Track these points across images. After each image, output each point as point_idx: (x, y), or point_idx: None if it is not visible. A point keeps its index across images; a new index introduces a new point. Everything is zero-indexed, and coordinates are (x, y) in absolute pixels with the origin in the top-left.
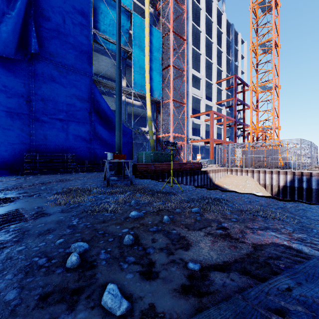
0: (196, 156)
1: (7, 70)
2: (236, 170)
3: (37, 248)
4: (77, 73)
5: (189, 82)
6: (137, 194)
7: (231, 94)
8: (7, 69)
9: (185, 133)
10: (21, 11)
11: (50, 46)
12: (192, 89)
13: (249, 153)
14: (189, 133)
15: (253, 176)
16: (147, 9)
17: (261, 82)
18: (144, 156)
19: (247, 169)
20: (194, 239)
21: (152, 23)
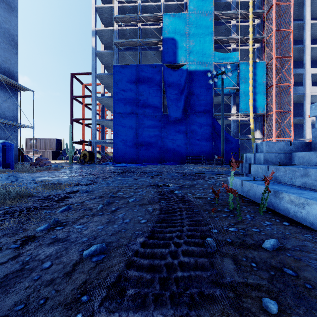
0: None
1: (180, 123)
2: None
3: (199, 169)
4: (205, 114)
5: (306, 84)
6: (220, 168)
7: None
8: (180, 122)
9: (291, 136)
10: (184, 98)
11: (194, 107)
12: (312, 89)
13: None
14: (306, 133)
15: None
16: (250, 55)
17: None
18: None
19: None
20: (220, 170)
21: (259, 54)
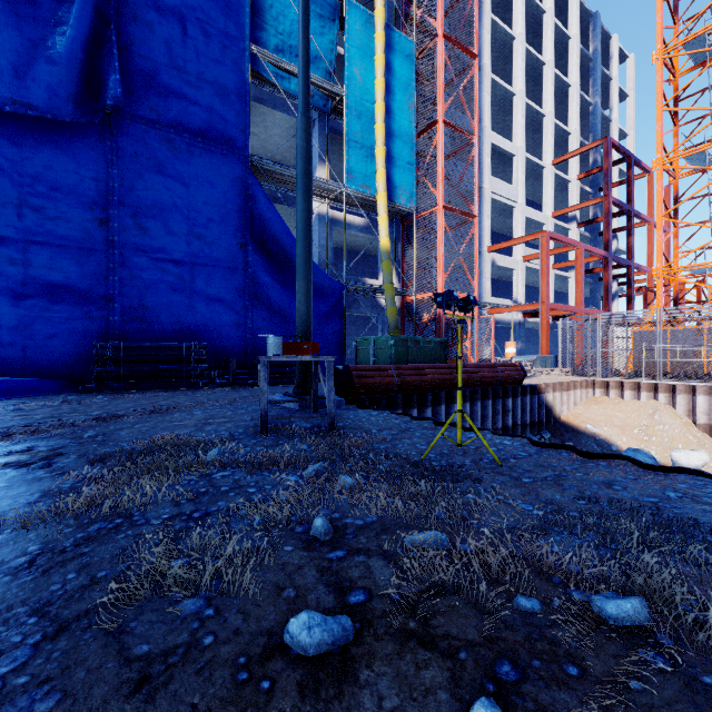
0: (499, 347)
1: (59, 151)
2: (619, 385)
3: None
4: (213, 150)
5: (484, 165)
6: (342, 478)
7: (593, 192)
8: (59, 147)
9: (474, 289)
10: (87, 11)
11: (153, 91)
12: (492, 182)
13: (661, 339)
14: (483, 292)
15: (674, 401)
16: None
17: (689, 148)
18: (372, 347)
19: (654, 382)
20: None
21: (393, 24)
